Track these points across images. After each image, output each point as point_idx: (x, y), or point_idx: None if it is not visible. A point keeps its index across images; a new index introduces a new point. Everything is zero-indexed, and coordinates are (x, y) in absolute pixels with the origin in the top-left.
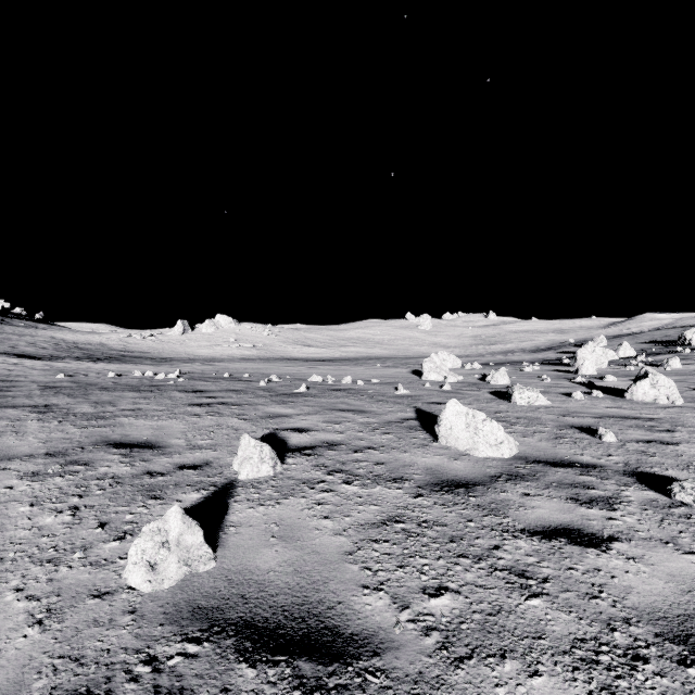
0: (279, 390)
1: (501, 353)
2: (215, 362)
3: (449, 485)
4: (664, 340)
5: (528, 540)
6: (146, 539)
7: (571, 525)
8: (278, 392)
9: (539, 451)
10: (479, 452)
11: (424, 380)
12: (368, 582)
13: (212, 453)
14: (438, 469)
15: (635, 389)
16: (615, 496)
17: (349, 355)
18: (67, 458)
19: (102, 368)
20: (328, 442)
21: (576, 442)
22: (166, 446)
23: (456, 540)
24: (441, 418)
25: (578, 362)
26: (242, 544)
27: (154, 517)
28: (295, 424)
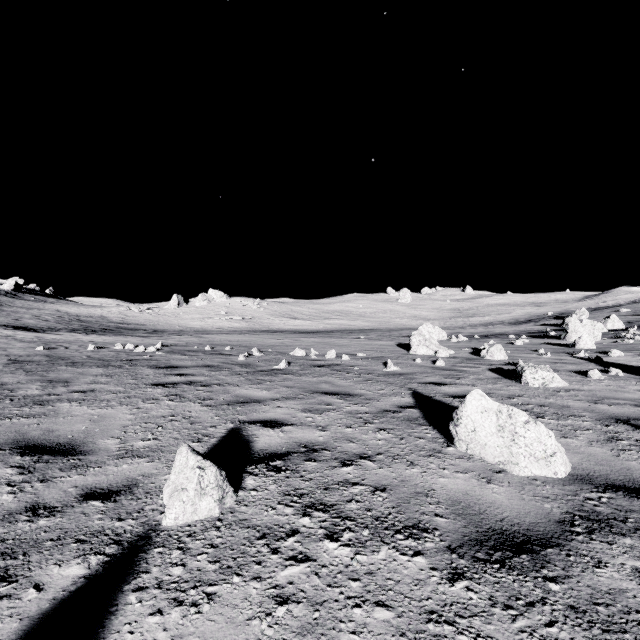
0: (258, 366)
1: (480, 325)
2: (204, 334)
3: (499, 546)
4: None
5: None
6: None
7: None
8: (256, 368)
9: (600, 464)
10: (520, 468)
11: (412, 354)
12: None
13: (145, 465)
14: (469, 504)
15: None
16: None
17: (332, 327)
18: None
19: (89, 340)
20: (306, 445)
21: None
22: (89, 452)
23: None
24: (459, 415)
25: (569, 334)
26: None
27: None
28: (268, 413)
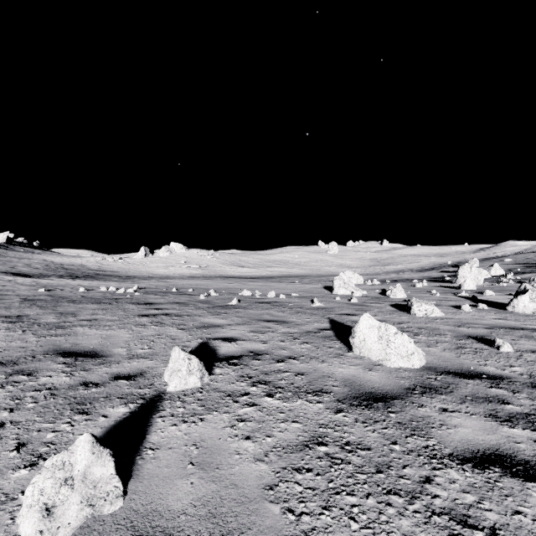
0: (215, 302)
1: (393, 272)
2: (168, 279)
3: (367, 399)
4: (526, 262)
5: (459, 469)
6: (46, 476)
7: (500, 449)
8: (214, 304)
9: (445, 361)
10: (391, 362)
11: (334, 294)
12: (291, 533)
13: (148, 362)
14: (355, 380)
15: (516, 303)
16: (533, 413)
17: (273, 274)
18: (16, 368)
19: (77, 284)
20: (253, 351)
21: (476, 352)
22: (108, 355)
23: (383, 469)
24: (355, 331)
25: (459, 279)
26: (157, 473)
27: (75, 436)
28: (226, 333)
